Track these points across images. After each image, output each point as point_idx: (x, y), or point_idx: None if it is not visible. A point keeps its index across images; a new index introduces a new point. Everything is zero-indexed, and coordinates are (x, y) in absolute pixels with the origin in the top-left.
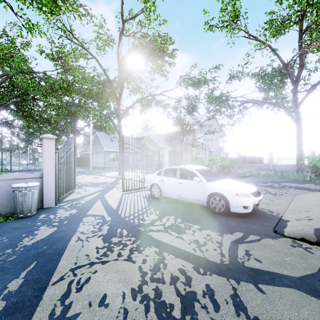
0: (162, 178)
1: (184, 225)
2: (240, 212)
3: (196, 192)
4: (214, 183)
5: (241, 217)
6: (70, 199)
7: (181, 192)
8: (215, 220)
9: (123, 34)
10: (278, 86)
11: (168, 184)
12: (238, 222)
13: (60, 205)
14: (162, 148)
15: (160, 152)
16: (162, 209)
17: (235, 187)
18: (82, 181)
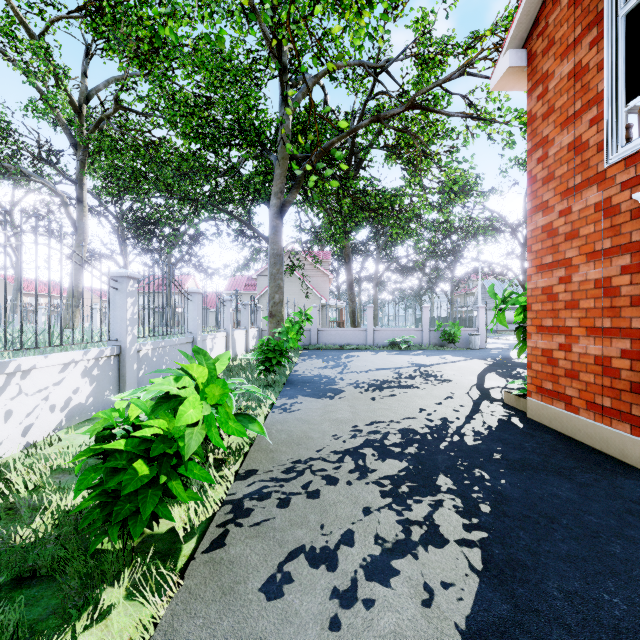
0: None
1: None
2: None
3: None
4: None
5: None
6: (490, 347)
7: None
8: None
9: None
10: None
11: None
12: None
13: (487, 348)
14: None
15: None
16: None
17: None
18: None
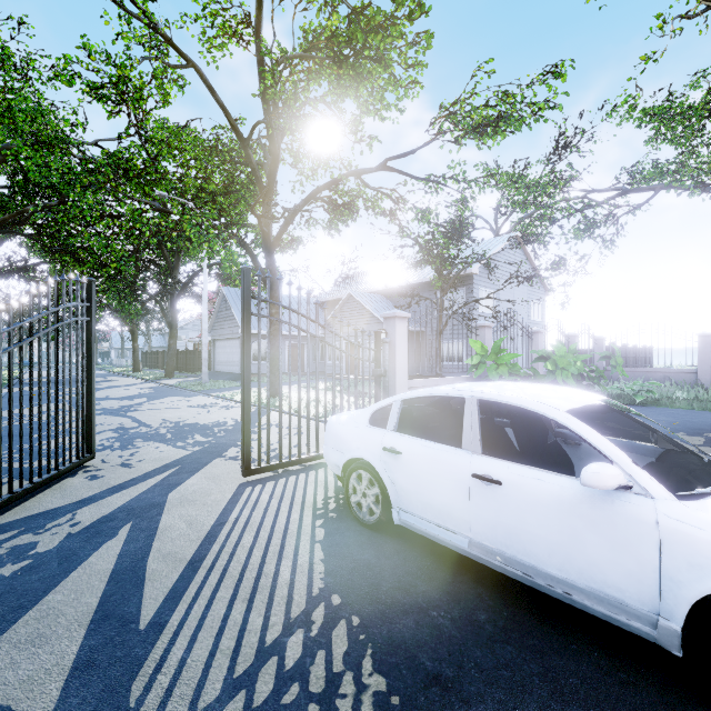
0: (391, 440)
1: None
2: None
3: (595, 552)
4: None
5: None
6: (26, 514)
7: (492, 526)
8: None
9: None
10: None
11: (422, 473)
12: None
13: None
14: (389, 318)
15: (382, 331)
16: (398, 636)
17: None
18: (153, 419)
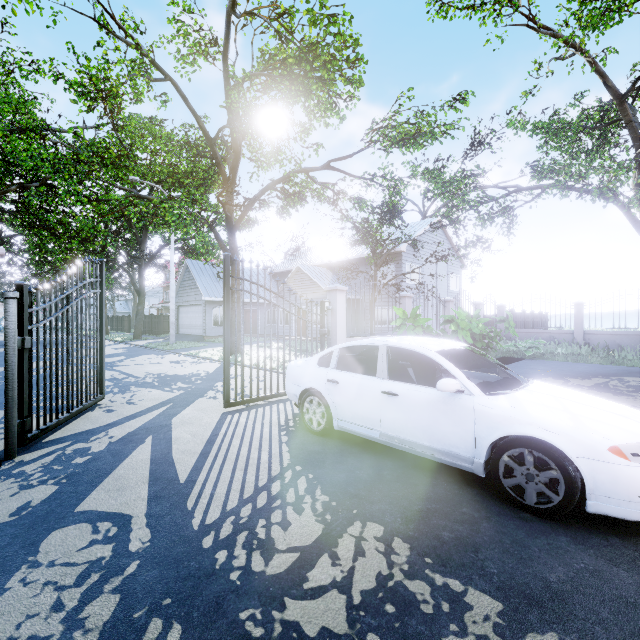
0: (332, 374)
1: (432, 593)
2: (631, 519)
3: (445, 428)
4: (510, 400)
5: (626, 530)
6: (71, 433)
7: (393, 421)
8: (542, 554)
9: (235, 13)
10: (590, 153)
11: (352, 394)
12: (638, 566)
13: (19, 462)
14: (331, 290)
15: (326, 301)
16: (336, 481)
17: (593, 417)
18: (138, 372)
